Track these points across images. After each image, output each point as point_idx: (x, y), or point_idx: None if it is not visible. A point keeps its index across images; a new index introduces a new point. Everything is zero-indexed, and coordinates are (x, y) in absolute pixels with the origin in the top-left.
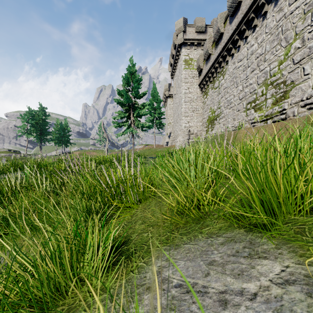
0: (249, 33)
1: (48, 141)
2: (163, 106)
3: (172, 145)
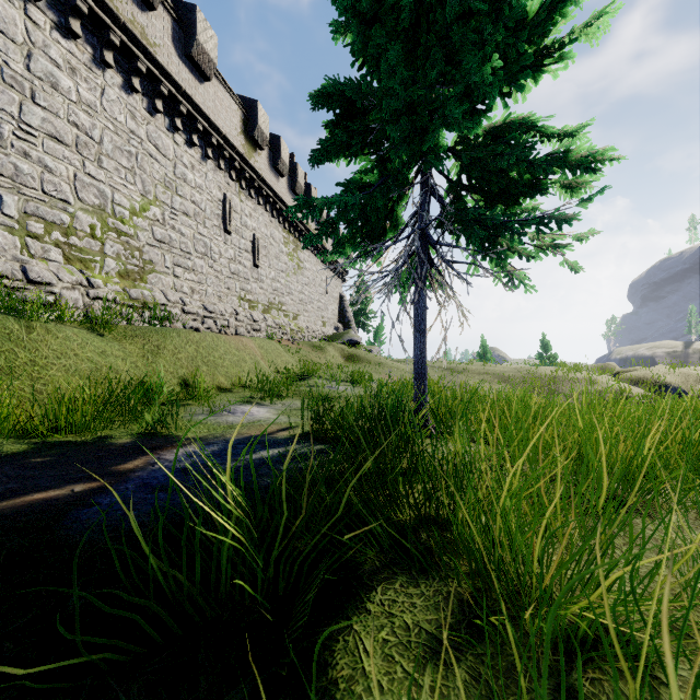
0: (42, 2)
1: None
2: None
3: None
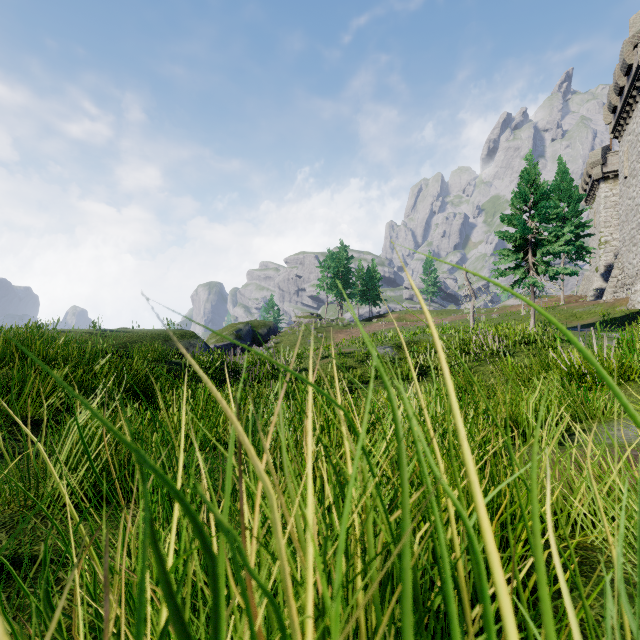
0: None
1: (350, 297)
2: (586, 209)
3: (620, 301)
